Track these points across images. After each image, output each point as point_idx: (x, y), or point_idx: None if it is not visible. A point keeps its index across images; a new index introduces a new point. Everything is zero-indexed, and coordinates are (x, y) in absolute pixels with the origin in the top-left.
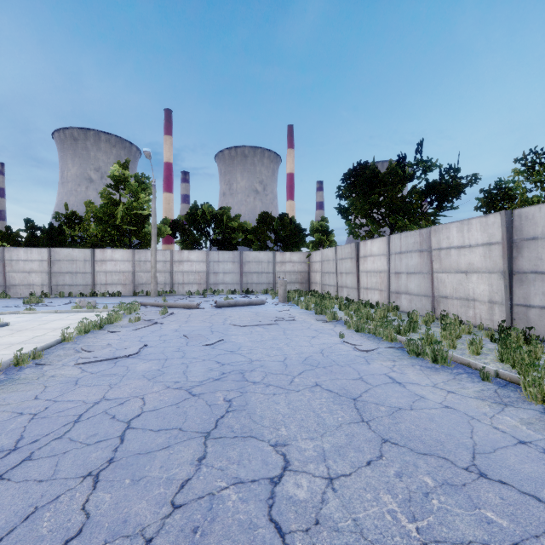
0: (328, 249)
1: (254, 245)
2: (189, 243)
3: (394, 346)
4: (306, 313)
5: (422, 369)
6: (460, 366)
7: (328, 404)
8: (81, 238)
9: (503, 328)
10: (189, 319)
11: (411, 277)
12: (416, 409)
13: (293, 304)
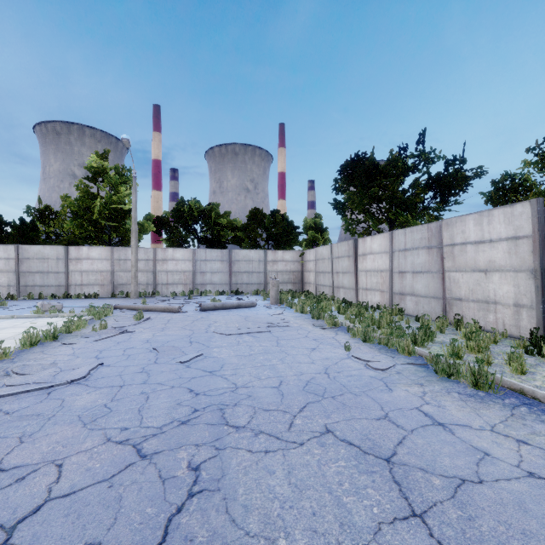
0: (323, 246)
1: (244, 243)
2: (175, 240)
3: (415, 361)
4: (301, 317)
5: (463, 398)
6: (509, 393)
7: (350, 472)
8: (56, 234)
9: (537, 336)
10: (167, 326)
11: (418, 276)
12: (488, 481)
13: (286, 306)
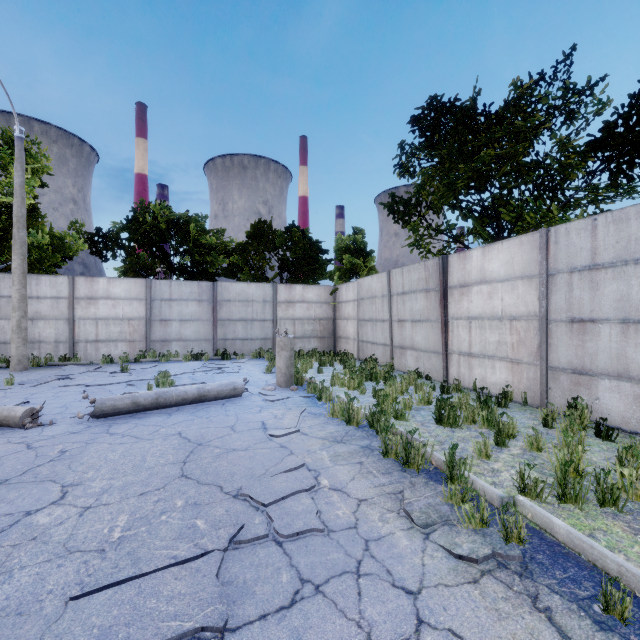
0: (372, 276)
1: (241, 274)
2: (133, 270)
3: None
4: (349, 447)
5: None
6: None
7: None
8: None
9: None
10: None
11: None
12: None
13: (308, 394)
